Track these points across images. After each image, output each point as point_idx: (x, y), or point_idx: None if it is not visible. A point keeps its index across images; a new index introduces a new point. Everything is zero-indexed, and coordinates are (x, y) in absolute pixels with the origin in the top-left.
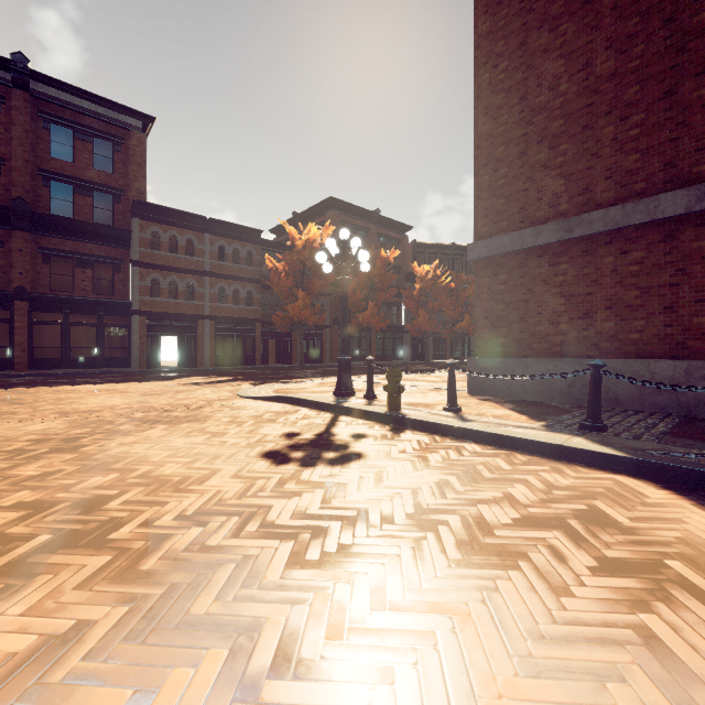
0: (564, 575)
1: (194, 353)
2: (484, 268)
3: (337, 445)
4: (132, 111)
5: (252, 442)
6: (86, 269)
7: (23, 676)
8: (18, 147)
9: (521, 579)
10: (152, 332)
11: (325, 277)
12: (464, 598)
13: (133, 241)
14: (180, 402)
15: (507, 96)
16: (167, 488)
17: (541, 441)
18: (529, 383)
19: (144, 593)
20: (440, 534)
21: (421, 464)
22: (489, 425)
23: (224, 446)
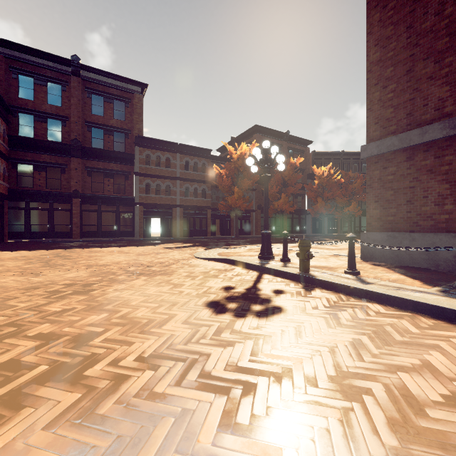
0: None
1: (170, 228)
2: (374, 163)
3: (262, 299)
4: (135, 82)
5: (200, 293)
6: (110, 178)
7: None
8: (74, 109)
9: None
10: (146, 215)
11: (252, 177)
12: None
13: (136, 161)
14: (158, 260)
15: (395, 27)
16: (136, 329)
17: (444, 307)
18: (415, 253)
19: (94, 443)
20: (366, 406)
21: (333, 321)
22: (388, 288)
23: (180, 295)
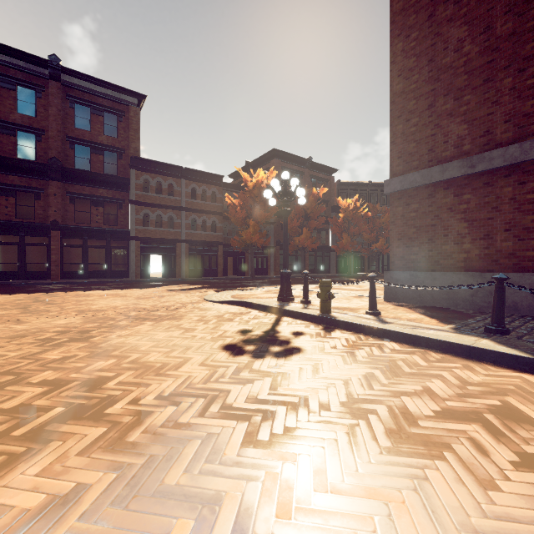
0: (488, 468)
1: (174, 267)
2: (398, 199)
3: (281, 341)
4: (130, 92)
5: (215, 336)
6: (99, 207)
7: (32, 531)
8: (53, 121)
9: (448, 470)
10: (144, 252)
11: (270, 209)
12: (397, 485)
13: (131, 186)
14: (162, 304)
15: (417, 59)
16: (151, 372)
17: (452, 341)
18: (436, 292)
19: (129, 462)
20: (370, 422)
21: (350, 358)
22: (405, 327)
23: (194, 339)
